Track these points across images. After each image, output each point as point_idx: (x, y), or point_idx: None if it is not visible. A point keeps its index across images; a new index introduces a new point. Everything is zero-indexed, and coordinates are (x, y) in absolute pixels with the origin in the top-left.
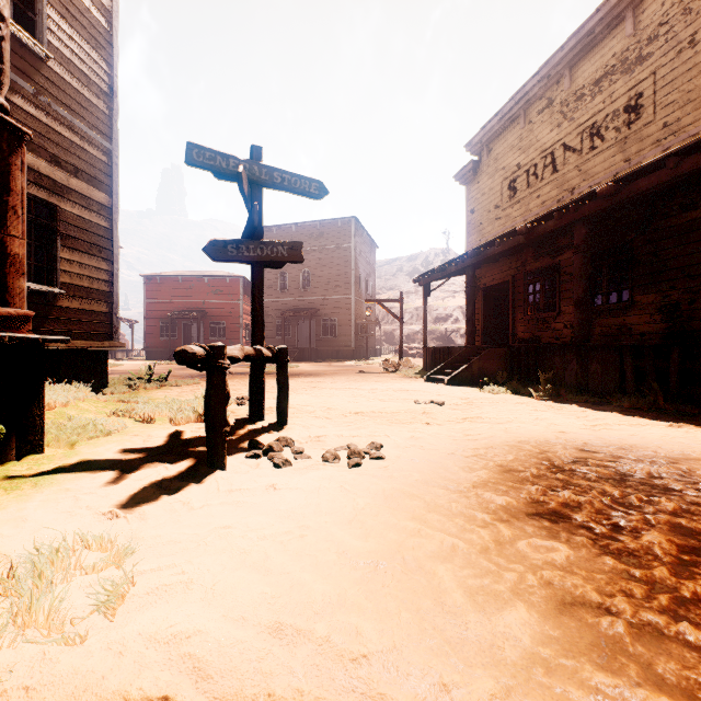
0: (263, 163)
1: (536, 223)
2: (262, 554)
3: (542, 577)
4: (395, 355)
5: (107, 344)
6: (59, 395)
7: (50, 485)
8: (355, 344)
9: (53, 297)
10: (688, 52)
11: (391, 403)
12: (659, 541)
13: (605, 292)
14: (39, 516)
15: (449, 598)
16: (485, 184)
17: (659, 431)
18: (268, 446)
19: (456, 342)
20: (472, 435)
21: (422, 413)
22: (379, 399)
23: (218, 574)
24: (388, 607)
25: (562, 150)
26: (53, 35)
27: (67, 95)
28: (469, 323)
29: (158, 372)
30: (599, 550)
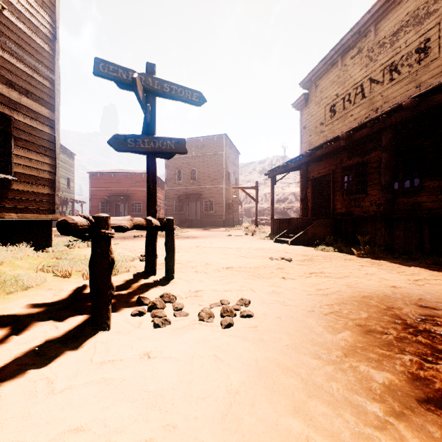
0: (155, 76)
1: (353, 131)
2: None
3: None
4: (252, 224)
5: (51, 216)
6: None
7: None
8: (225, 217)
9: (8, 182)
10: None
11: (253, 260)
12: None
13: (401, 180)
14: None
15: None
16: (313, 109)
17: None
18: (152, 303)
19: (290, 215)
20: (322, 289)
21: (277, 268)
22: (243, 256)
23: None
24: None
25: (369, 82)
26: None
27: (19, 38)
28: (303, 202)
29: None
30: None
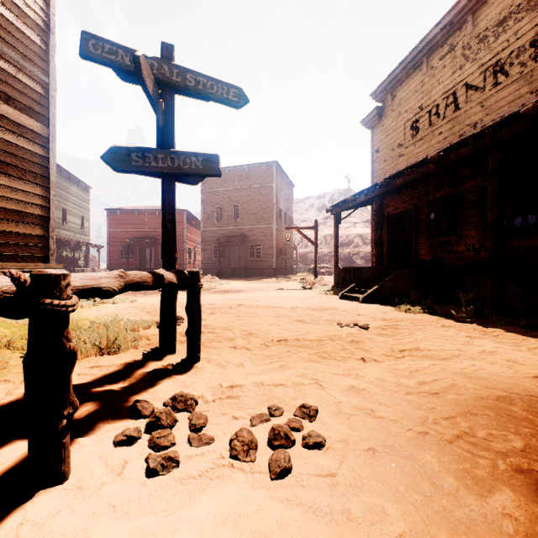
0: (174, 63)
1: (446, 152)
2: None
3: None
4: (309, 273)
5: (42, 265)
6: None
7: None
8: (276, 264)
9: None
10: None
11: (314, 326)
12: None
13: (509, 217)
14: None
15: None
16: (389, 126)
17: None
18: (154, 417)
19: (356, 262)
20: (426, 382)
21: (350, 341)
22: (301, 320)
23: None
24: None
25: (464, 89)
26: None
27: None
28: (377, 246)
29: None
30: None
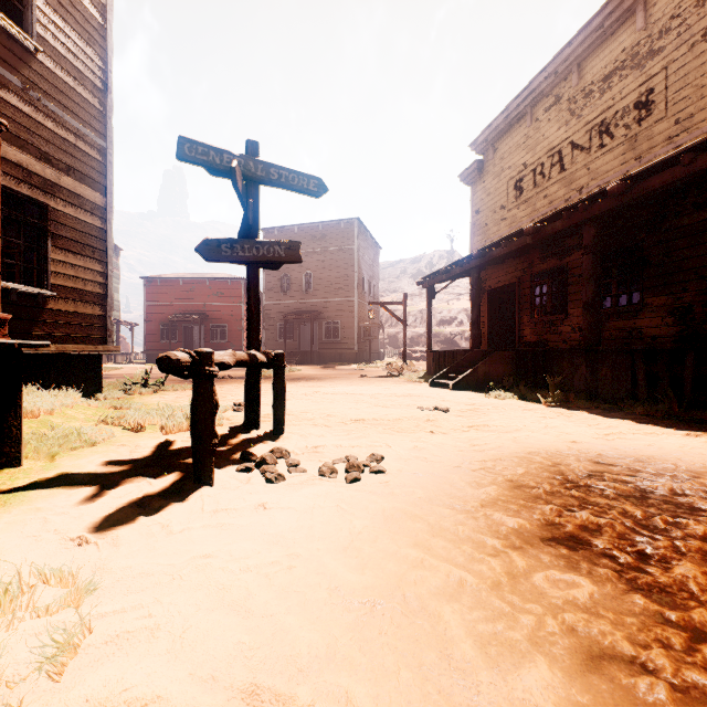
0: (259, 159)
1: (543, 223)
2: (243, 591)
3: (564, 622)
4: (399, 358)
5: (101, 348)
6: (45, 403)
7: (20, 504)
8: (358, 347)
9: (43, 299)
10: (701, 45)
11: (394, 410)
12: (694, 575)
13: (614, 295)
14: (1, 541)
15: (457, 650)
16: (491, 184)
17: (677, 440)
18: (261, 458)
19: (460, 345)
20: (479, 445)
21: (426, 420)
22: (381, 405)
23: (190, 617)
24: (385, 662)
25: (570, 148)
26: (43, 28)
27: (58, 90)
28: (474, 326)
29: (156, 376)
30: (626, 585)
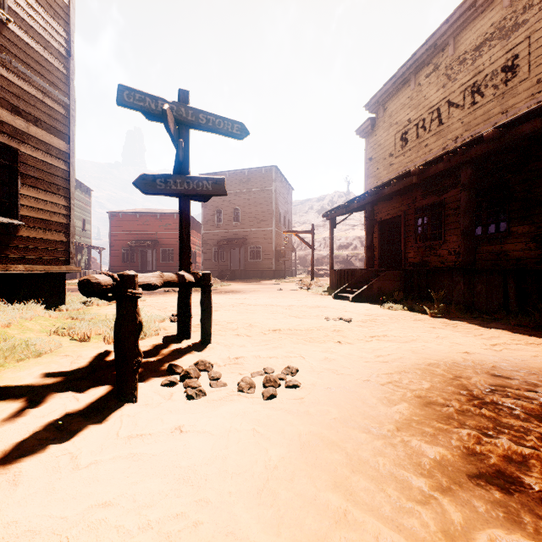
0: (189, 105)
1: (427, 166)
2: None
3: None
4: (308, 275)
5: (64, 268)
6: (3, 316)
7: None
8: (275, 266)
9: (13, 228)
10: None
11: (305, 320)
12: None
13: (484, 224)
14: None
15: None
16: (381, 137)
17: None
18: (185, 372)
19: (355, 264)
20: (382, 356)
21: (333, 330)
22: (295, 315)
23: None
24: None
25: (447, 106)
26: (13, 2)
27: (27, 55)
28: (369, 250)
29: None
30: None
